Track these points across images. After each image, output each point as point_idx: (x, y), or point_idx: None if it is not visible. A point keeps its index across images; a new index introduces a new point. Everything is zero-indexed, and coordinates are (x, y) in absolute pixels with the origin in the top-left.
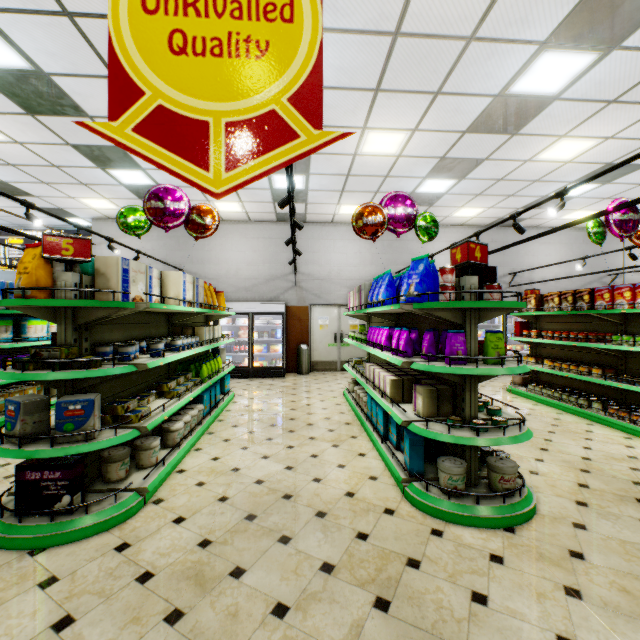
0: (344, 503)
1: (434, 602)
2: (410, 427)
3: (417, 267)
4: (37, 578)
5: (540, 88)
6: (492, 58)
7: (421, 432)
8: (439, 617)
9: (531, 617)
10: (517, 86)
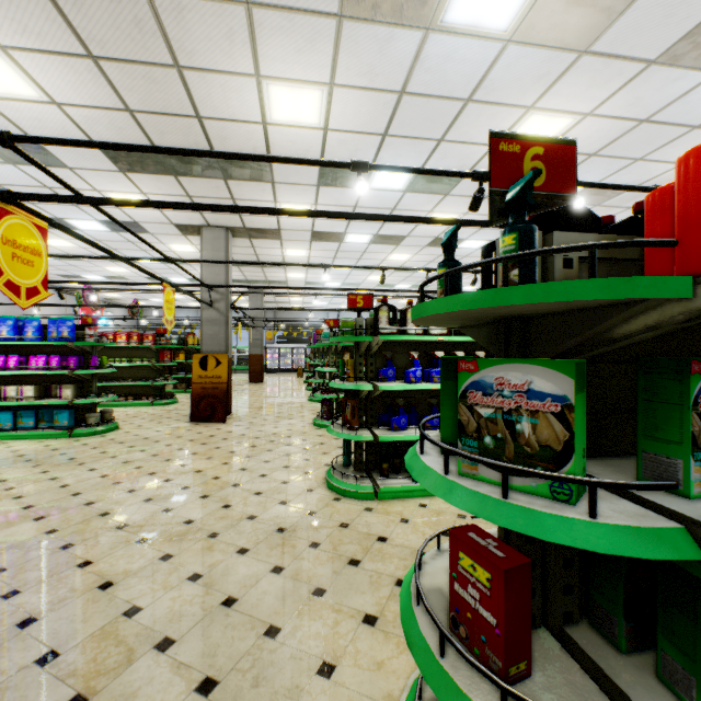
0: (55, 446)
1: (131, 438)
2: (76, 402)
3: (66, 323)
4: (0, 492)
5: (80, 225)
6: (75, 212)
7: (86, 402)
8: (136, 438)
9: (149, 432)
10: (72, 221)
